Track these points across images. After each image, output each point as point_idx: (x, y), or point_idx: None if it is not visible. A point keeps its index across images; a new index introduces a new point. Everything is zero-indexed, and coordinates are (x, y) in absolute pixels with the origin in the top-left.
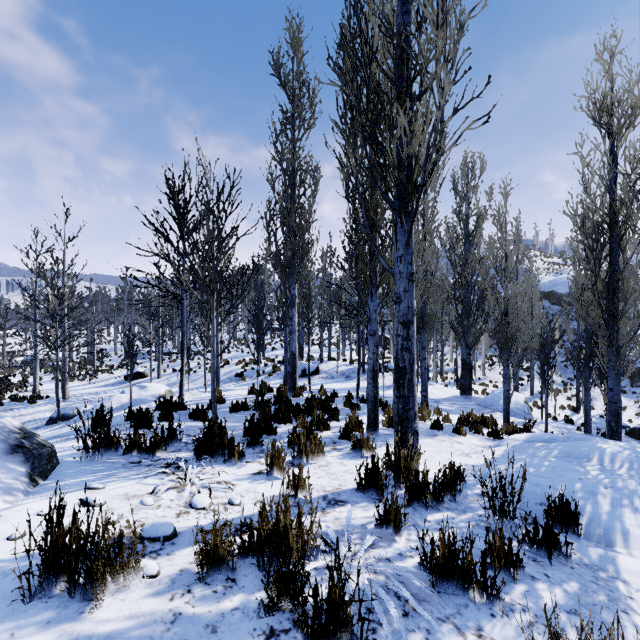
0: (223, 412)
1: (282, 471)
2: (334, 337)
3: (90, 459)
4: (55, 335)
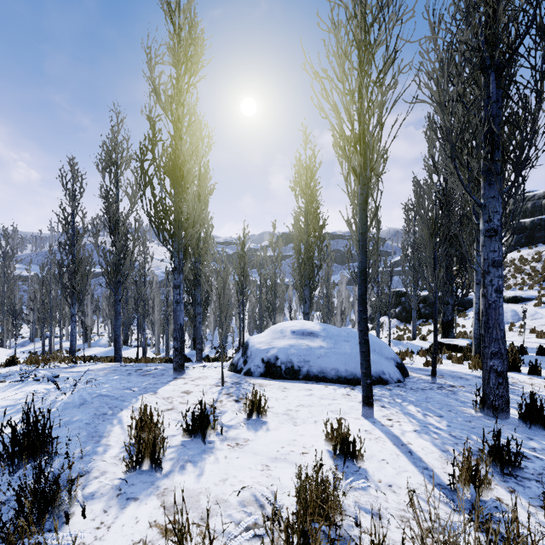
0: None
1: None
2: None
3: None
4: None
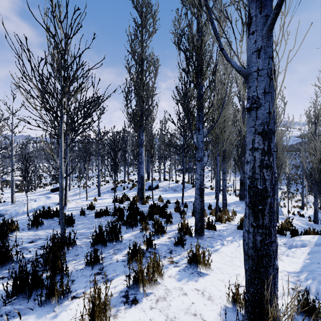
0: (90, 217)
1: None
2: (166, 168)
3: None
4: None
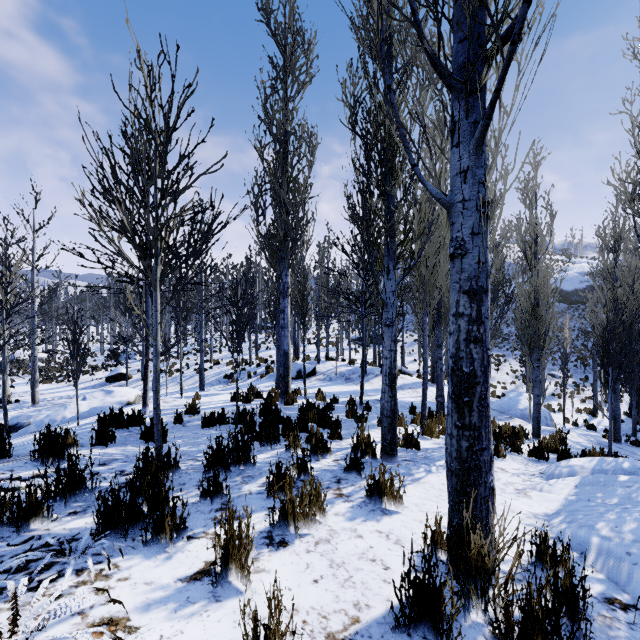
0: (193, 427)
1: (244, 574)
2: (332, 336)
3: None
4: (1, 331)
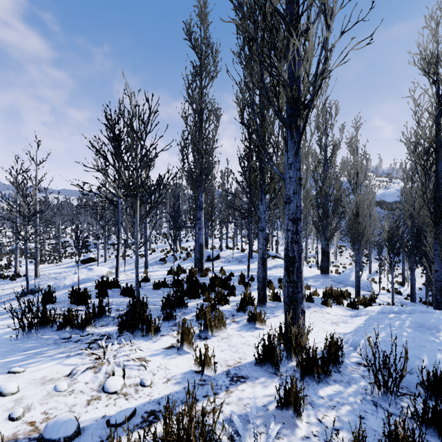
0: (148, 289)
1: (190, 346)
2: (230, 233)
3: (26, 336)
4: (25, 231)
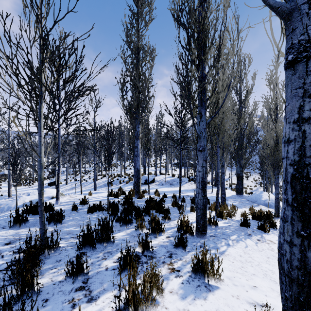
0: (83, 212)
1: None
2: (162, 162)
3: None
4: None
